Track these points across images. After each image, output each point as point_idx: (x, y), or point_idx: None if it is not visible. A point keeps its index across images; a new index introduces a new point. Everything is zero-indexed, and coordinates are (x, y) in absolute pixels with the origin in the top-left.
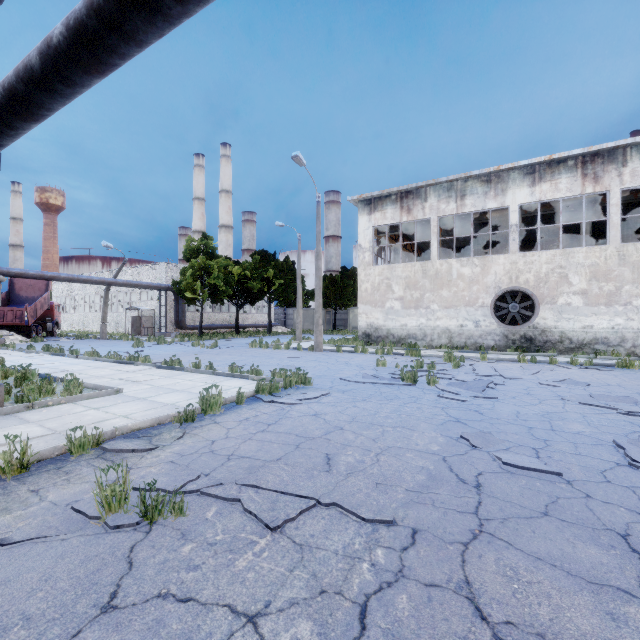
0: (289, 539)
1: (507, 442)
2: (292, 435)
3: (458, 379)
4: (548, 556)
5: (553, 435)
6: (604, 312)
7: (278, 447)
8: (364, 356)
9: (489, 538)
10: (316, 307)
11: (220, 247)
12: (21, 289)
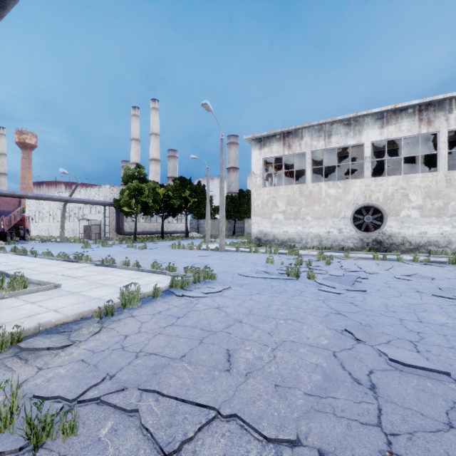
0: None
1: (386, 335)
2: (197, 329)
3: (331, 274)
4: None
5: (423, 327)
6: (435, 222)
7: (184, 342)
8: (256, 255)
9: None
10: (220, 218)
11: (151, 175)
12: None
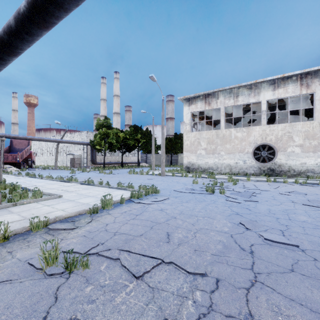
0: (146, 284)
1: (265, 226)
2: (149, 221)
3: (236, 191)
4: (297, 298)
5: (290, 222)
6: (312, 156)
7: (141, 228)
8: (186, 178)
9: (261, 285)
10: (162, 153)
11: (114, 123)
12: (16, 144)
